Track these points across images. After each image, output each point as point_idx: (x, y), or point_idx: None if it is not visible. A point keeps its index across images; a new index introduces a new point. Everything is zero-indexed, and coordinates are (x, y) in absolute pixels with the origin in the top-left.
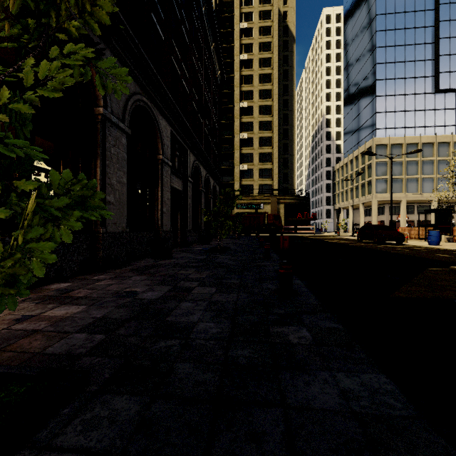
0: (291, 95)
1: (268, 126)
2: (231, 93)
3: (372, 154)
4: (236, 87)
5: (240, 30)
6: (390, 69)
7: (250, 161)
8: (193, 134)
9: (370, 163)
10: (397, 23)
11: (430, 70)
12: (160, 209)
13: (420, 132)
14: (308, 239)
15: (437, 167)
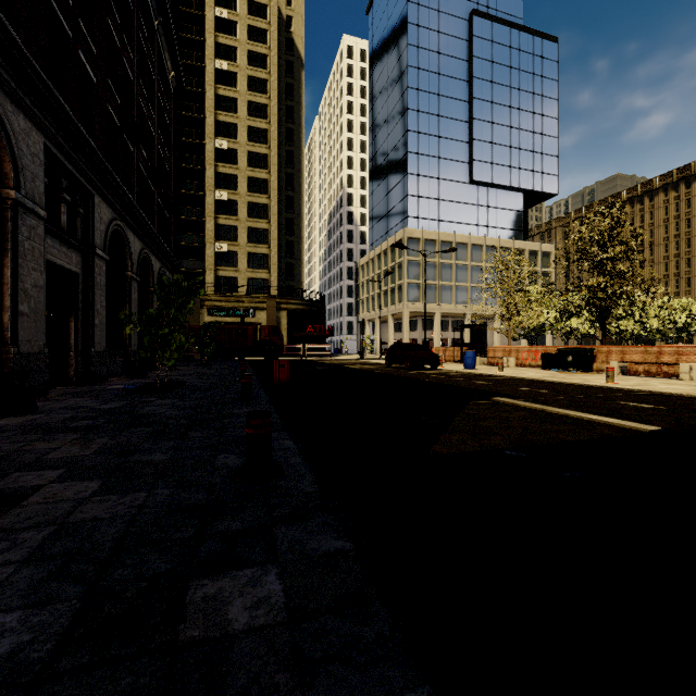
0: (298, 147)
1: (262, 187)
2: (200, 120)
3: (404, 247)
4: (208, 112)
5: (215, 18)
6: (424, 142)
7: (233, 238)
8: (107, 165)
9: (401, 261)
10: (430, 85)
11: (464, 155)
12: (11, 305)
13: (455, 228)
14: (322, 365)
15: (471, 273)
